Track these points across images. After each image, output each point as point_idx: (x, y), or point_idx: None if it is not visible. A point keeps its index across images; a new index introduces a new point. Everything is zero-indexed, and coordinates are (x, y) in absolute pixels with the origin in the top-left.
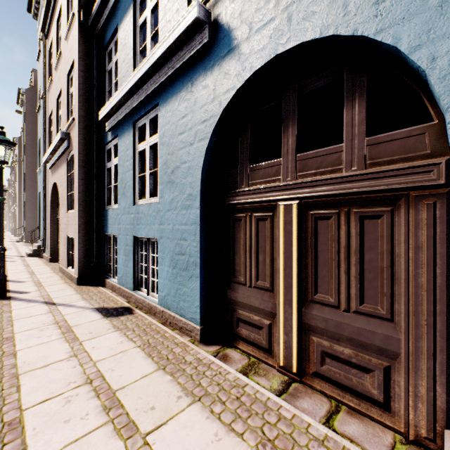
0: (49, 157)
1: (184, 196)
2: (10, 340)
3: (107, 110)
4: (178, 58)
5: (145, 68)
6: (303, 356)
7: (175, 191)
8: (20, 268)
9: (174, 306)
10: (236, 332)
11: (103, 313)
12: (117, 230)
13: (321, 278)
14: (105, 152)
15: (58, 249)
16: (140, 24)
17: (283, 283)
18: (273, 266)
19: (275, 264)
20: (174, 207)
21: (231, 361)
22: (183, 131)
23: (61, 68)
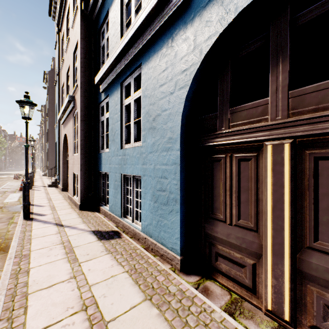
0: (61, 115)
1: (165, 140)
2: (26, 257)
3: (101, 74)
4: (160, 18)
5: (131, 33)
6: (298, 305)
7: (156, 136)
8: (42, 195)
9: (155, 234)
10: (215, 265)
11: (98, 236)
12: (108, 168)
13: (324, 225)
14: (99, 109)
15: (68, 182)
16: (126, 2)
17: (271, 224)
18: (258, 207)
19: (260, 205)
20: (155, 150)
21: (213, 295)
22: (163, 82)
23: (69, 50)
